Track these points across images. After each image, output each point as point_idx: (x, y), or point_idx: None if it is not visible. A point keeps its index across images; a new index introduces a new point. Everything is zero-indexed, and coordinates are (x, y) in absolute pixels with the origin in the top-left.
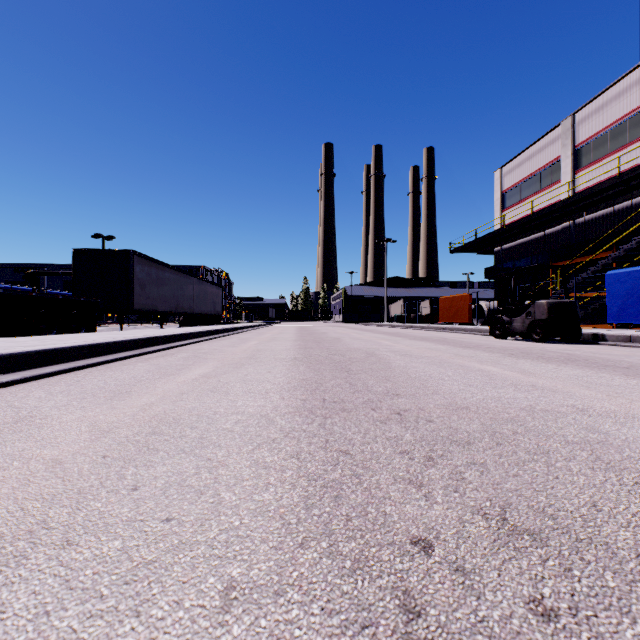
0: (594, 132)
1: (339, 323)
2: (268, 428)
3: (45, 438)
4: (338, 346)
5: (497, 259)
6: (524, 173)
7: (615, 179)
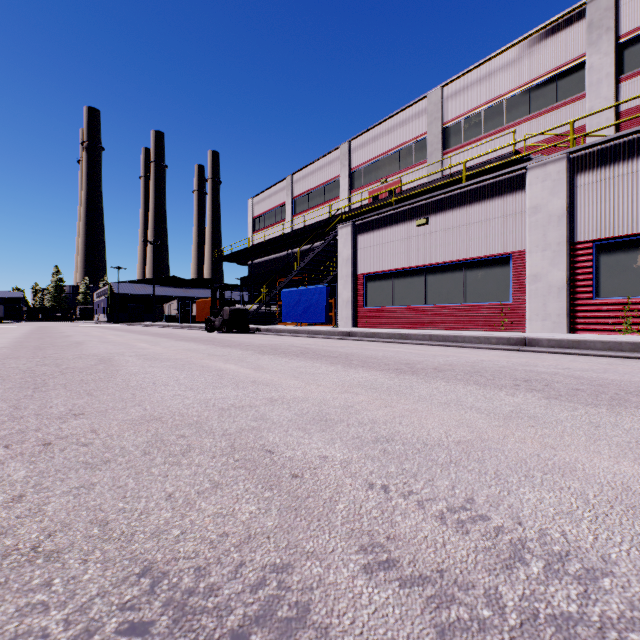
0: (302, 192)
1: (102, 323)
2: None
3: None
4: (59, 340)
5: (250, 271)
6: (267, 207)
7: (303, 229)
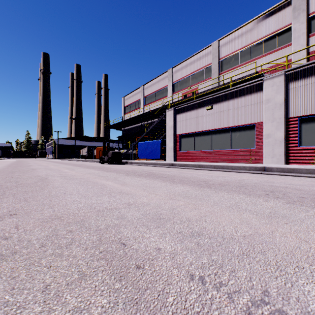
0: (148, 93)
1: (49, 159)
2: None
3: None
4: (24, 168)
5: (123, 133)
6: (131, 101)
7: (149, 112)
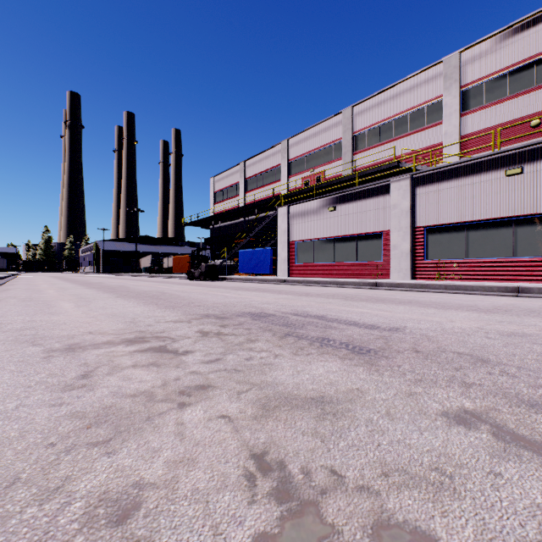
0: (252, 175)
1: (91, 274)
2: (100, 293)
3: (50, 296)
4: (104, 285)
5: (212, 233)
6: (225, 184)
7: (254, 204)
